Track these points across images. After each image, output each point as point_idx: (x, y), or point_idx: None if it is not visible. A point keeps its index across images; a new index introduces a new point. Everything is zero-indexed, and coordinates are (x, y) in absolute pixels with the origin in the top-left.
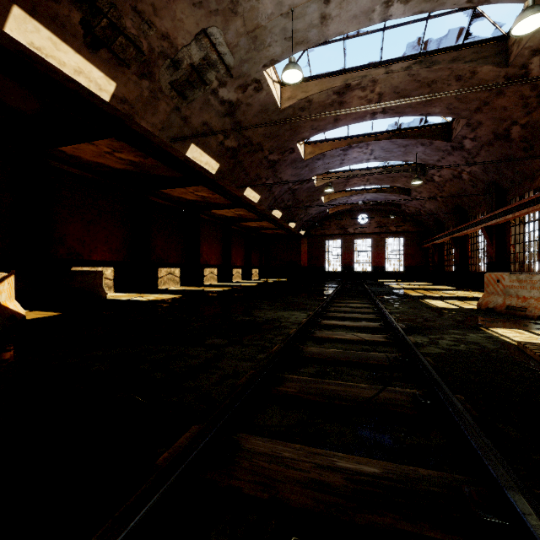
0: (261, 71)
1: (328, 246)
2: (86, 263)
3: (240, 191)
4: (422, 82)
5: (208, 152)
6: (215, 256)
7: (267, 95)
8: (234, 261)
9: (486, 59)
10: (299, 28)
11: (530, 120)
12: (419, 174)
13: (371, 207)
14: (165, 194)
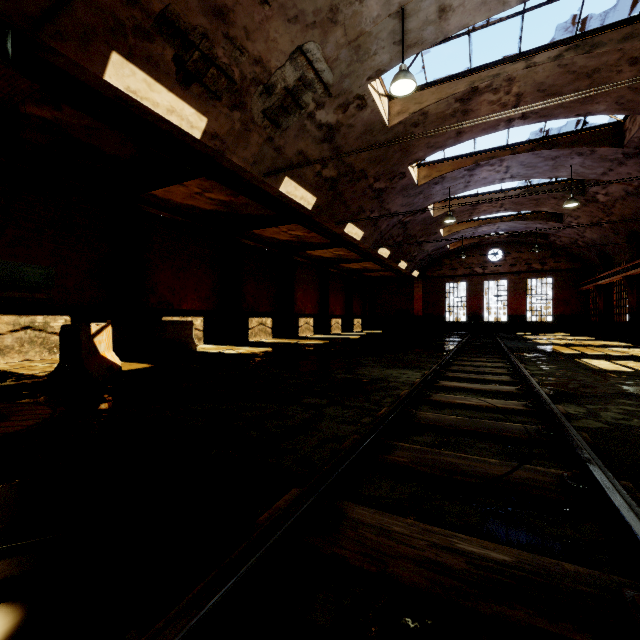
0: (364, 85)
1: (449, 291)
2: (176, 313)
3: (340, 227)
4: (578, 72)
5: (304, 185)
6: (311, 303)
7: (372, 113)
8: (333, 309)
9: None
10: (412, 27)
11: None
12: (575, 193)
13: (507, 240)
14: (256, 235)
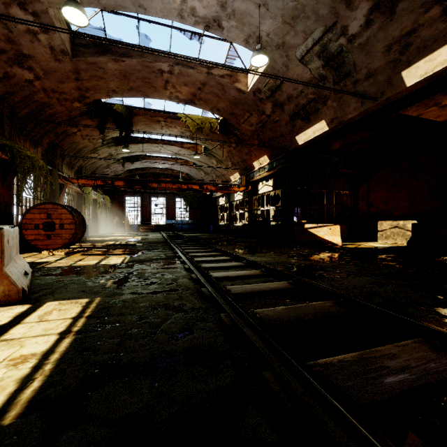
0: None
1: None
2: None
3: None
4: None
5: (442, 42)
6: None
7: None
8: None
9: None
10: None
11: None
12: None
13: None
14: None
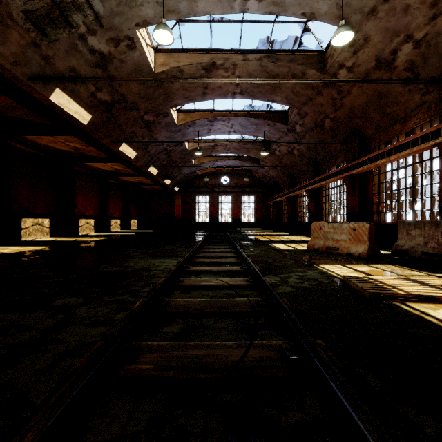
0: (133, 29)
1: (198, 201)
2: None
3: (116, 145)
4: (269, 73)
5: (78, 101)
6: (92, 207)
7: (141, 56)
8: (113, 212)
9: (312, 65)
10: None
11: (336, 115)
12: (266, 148)
13: (231, 172)
14: (30, 141)
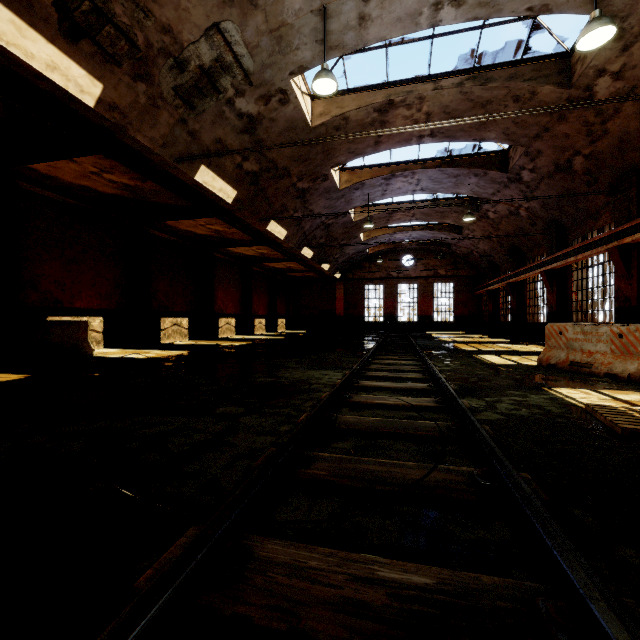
0: (287, 79)
1: (368, 292)
2: (67, 312)
3: (263, 224)
4: (475, 101)
5: (223, 176)
6: (232, 303)
7: (295, 109)
8: (256, 309)
9: (547, 78)
10: (334, 29)
11: (594, 150)
12: (472, 209)
13: (417, 247)
14: (170, 227)
